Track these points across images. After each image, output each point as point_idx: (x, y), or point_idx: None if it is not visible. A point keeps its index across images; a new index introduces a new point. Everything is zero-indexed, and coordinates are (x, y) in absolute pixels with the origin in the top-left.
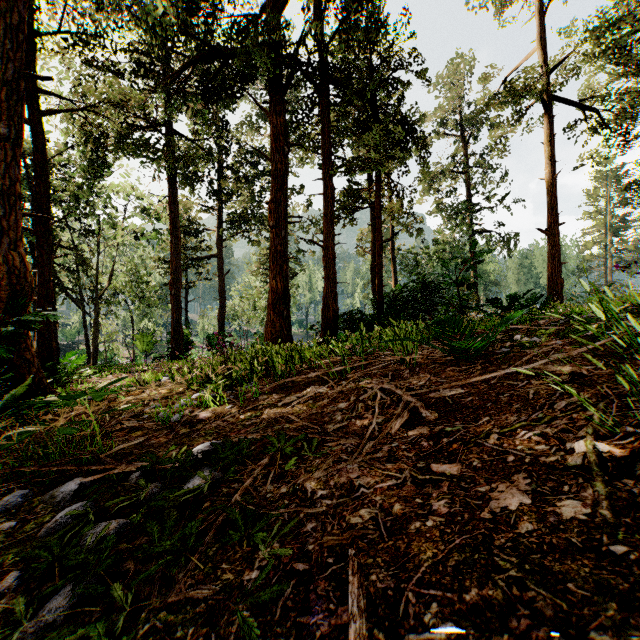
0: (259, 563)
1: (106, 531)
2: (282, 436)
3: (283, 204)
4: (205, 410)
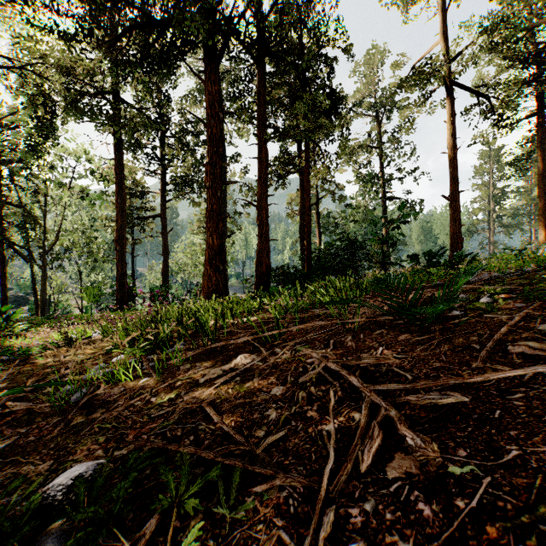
0: None
1: None
2: (184, 470)
3: (219, 166)
4: (115, 385)
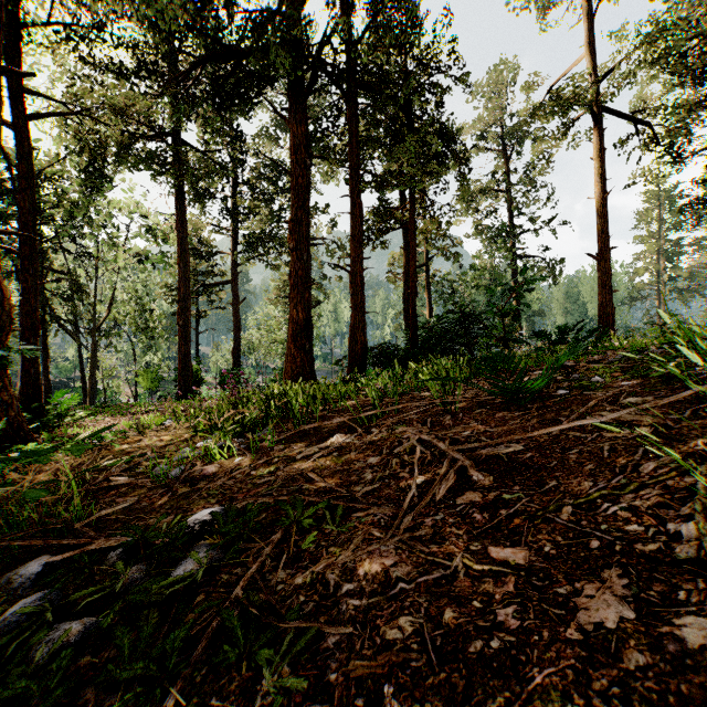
0: (262, 699)
1: (65, 638)
2: (299, 504)
3: (305, 224)
4: (210, 463)
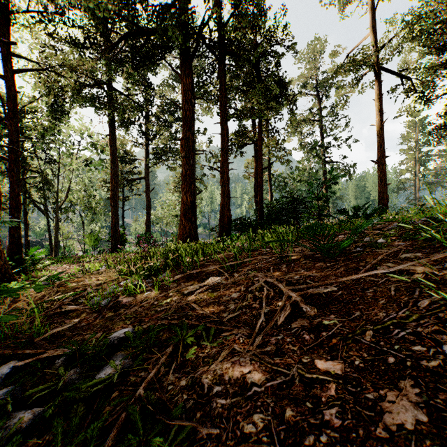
0: None
1: (20, 424)
2: (184, 326)
3: (191, 140)
4: (128, 296)
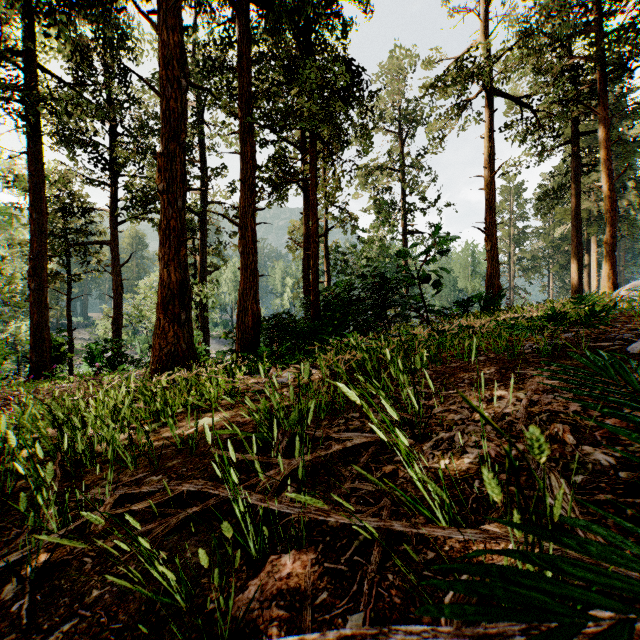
0: None
1: None
2: None
3: (180, 160)
4: None
